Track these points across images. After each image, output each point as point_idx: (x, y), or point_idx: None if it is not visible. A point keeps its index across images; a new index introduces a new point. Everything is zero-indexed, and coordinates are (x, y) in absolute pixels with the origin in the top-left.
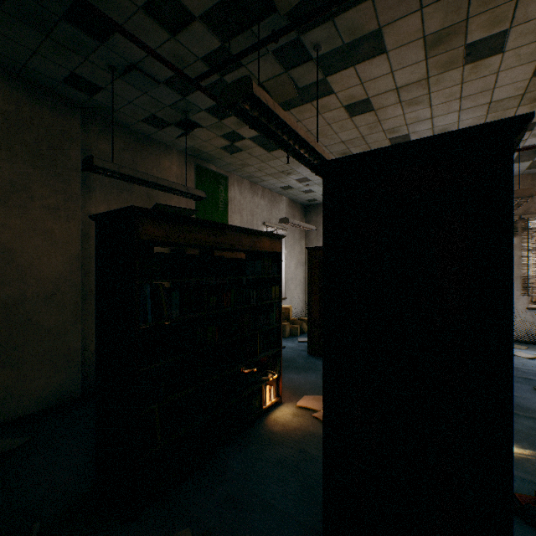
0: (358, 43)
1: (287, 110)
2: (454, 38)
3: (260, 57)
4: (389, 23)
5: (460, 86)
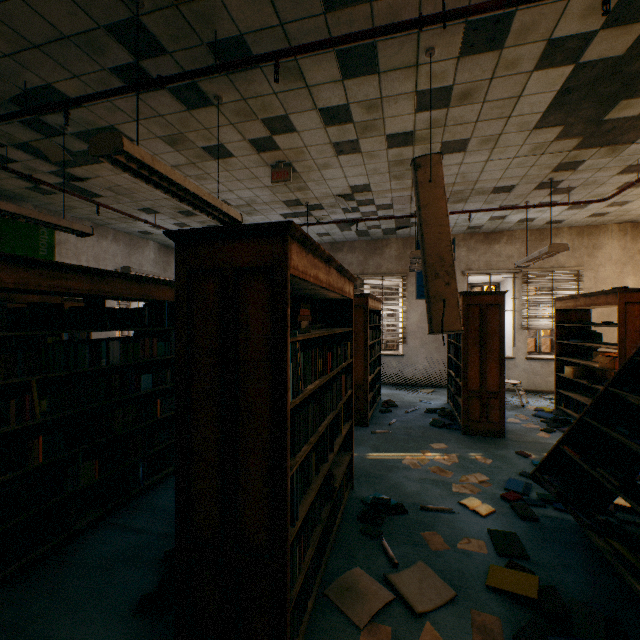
0: (104, 131)
1: (79, 167)
2: (186, 142)
3: (7, 123)
4: (118, 124)
5: (228, 173)
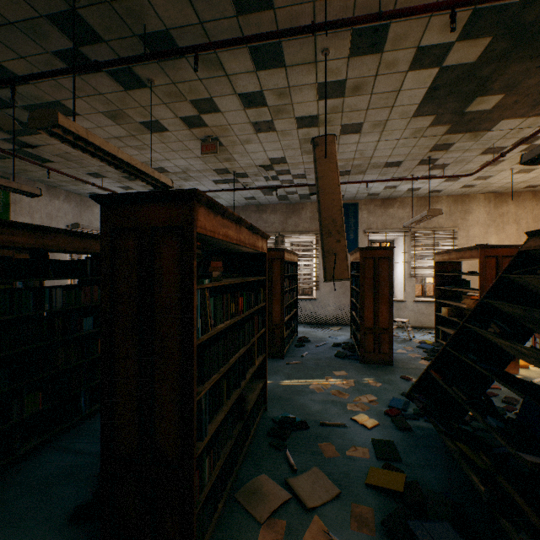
0: (51, 105)
1: (30, 135)
2: (125, 118)
3: None
4: (63, 99)
5: (165, 144)
